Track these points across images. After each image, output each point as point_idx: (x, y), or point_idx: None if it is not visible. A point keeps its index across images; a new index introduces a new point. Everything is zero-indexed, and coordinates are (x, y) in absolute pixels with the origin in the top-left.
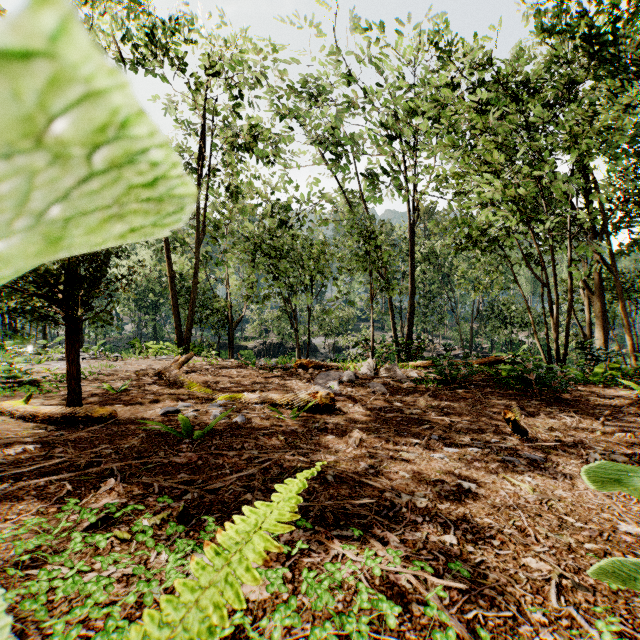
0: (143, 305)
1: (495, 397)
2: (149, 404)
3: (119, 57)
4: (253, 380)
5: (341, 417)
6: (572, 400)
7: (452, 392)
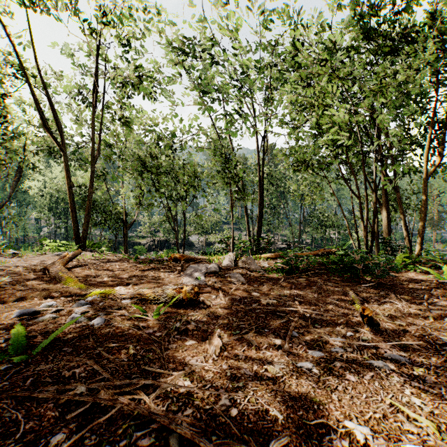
0: (56, 211)
1: (333, 284)
2: (13, 303)
3: (22, 1)
4: (131, 273)
5: (204, 311)
6: (391, 284)
7: (298, 280)
